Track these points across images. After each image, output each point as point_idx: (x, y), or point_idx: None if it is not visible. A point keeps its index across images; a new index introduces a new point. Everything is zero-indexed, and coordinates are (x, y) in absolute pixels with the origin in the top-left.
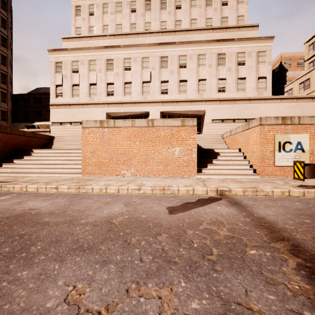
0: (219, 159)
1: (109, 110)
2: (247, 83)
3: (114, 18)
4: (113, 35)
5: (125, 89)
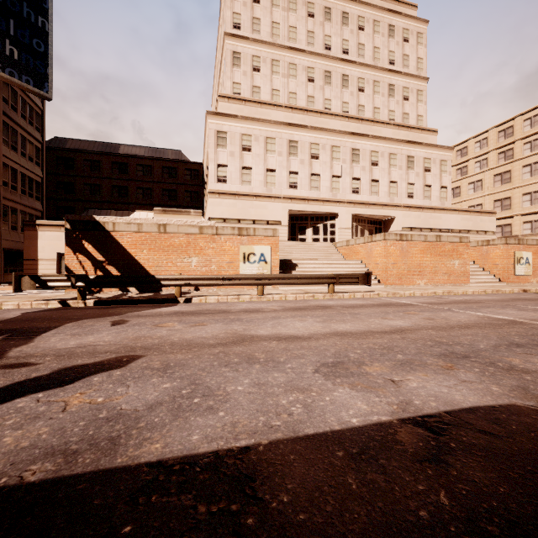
0: (471, 270)
1: (292, 207)
2: (432, 192)
3: (286, 83)
4: (291, 107)
5: (311, 182)
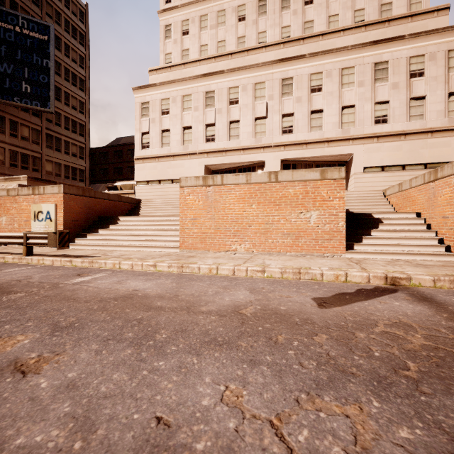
0: (382, 229)
1: (209, 162)
2: (427, 106)
3: (215, 33)
4: (214, 57)
5: (230, 131)
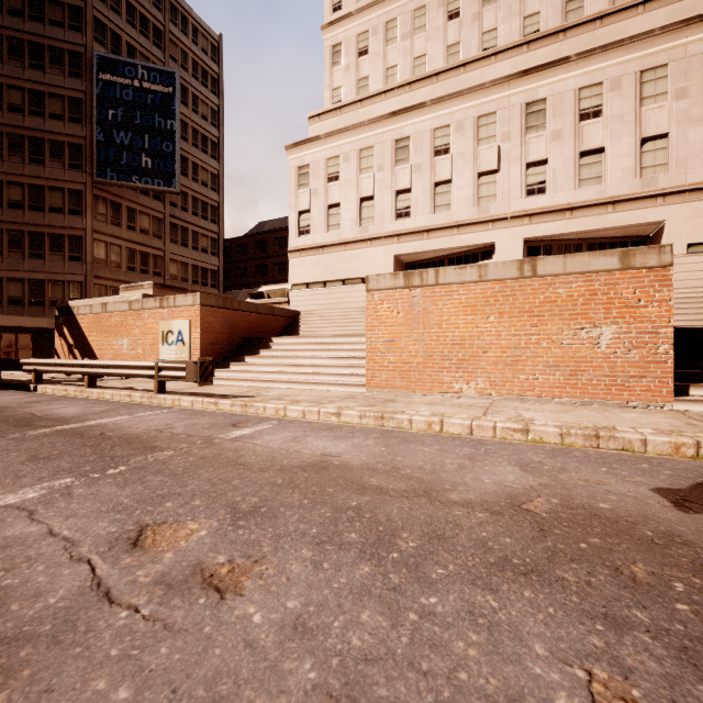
0: None
1: (400, 249)
2: None
3: (409, 46)
4: (409, 83)
5: (435, 199)
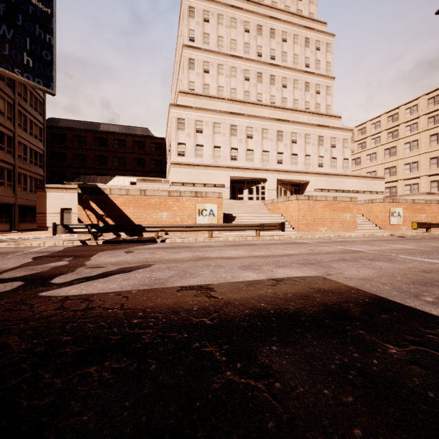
0: (359, 221)
1: (233, 174)
2: (337, 162)
3: (229, 81)
4: (232, 100)
5: (247, 156)
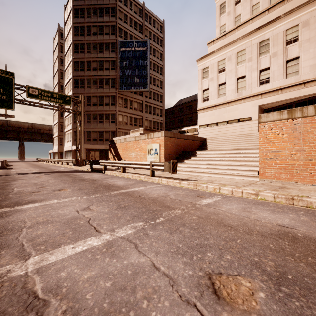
0: None
1: (262, 102)
2: None
3: None
4: (267, 9)
5: (287, 70)
